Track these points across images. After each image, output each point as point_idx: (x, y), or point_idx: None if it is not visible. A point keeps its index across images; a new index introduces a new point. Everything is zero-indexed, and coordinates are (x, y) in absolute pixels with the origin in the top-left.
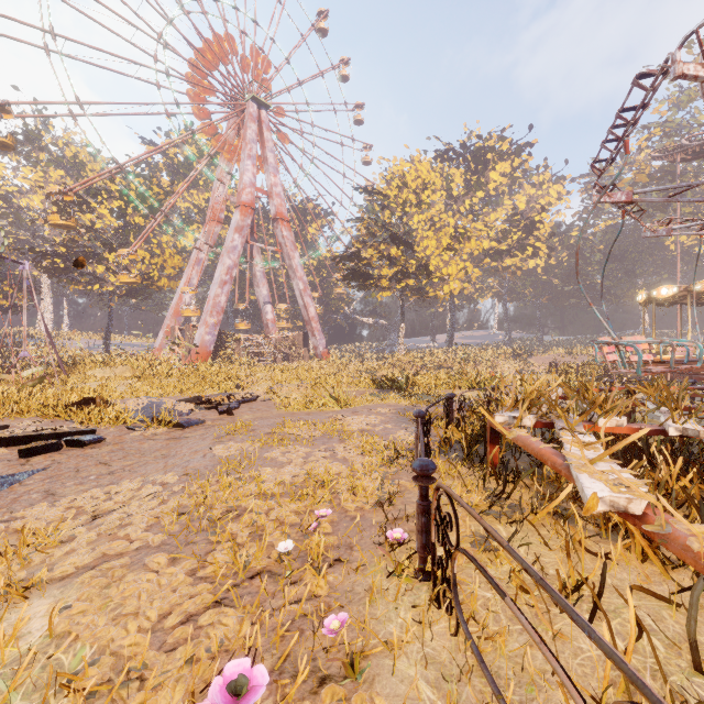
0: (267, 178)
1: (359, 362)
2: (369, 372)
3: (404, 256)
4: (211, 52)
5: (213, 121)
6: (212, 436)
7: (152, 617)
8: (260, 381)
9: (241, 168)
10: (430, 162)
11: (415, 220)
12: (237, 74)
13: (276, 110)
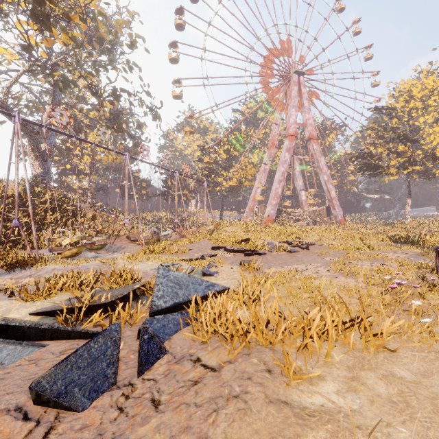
0: (303, 116)
1: (369, 226)
2: (379, 233)
3: (410, 150)
4: (272, 55)
5: (273, 92)
6: (314, 255)
7: (353, 285)
8: (309, 235)
9: (288, 114)
10: (436, 69)
11: (421, 121)
12: (285, 61)
13: (308, 72)
